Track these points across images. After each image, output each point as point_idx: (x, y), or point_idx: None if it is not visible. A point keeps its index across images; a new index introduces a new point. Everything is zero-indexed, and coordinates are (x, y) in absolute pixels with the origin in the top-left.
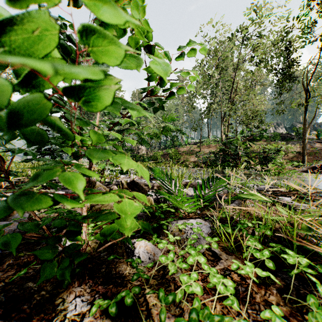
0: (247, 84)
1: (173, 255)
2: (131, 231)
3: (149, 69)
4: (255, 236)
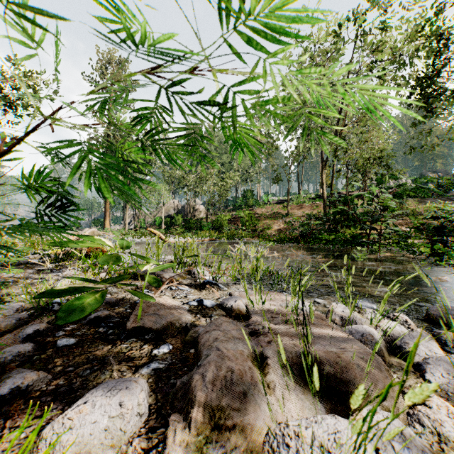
0: (362, 109)
1: None
2: None
3: None
4: None
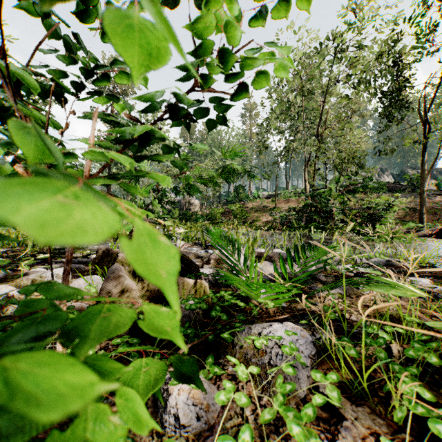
0: (340, 114)
1: (250, 435)
2: (145, 397)
3: (196, 28)
4: (411, 369)
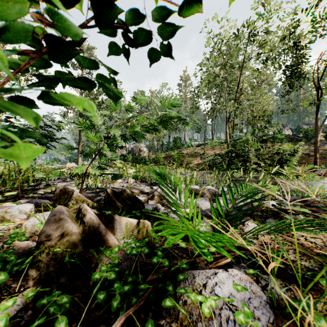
0: (253, 83)
1: None
2: None
3: None
4: None
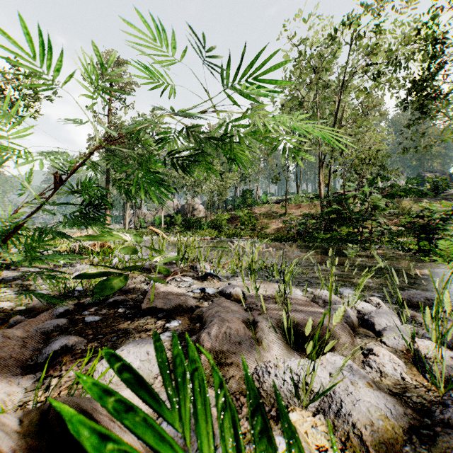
0: (358, 110)
1: None
2: None
3: None
4: None
